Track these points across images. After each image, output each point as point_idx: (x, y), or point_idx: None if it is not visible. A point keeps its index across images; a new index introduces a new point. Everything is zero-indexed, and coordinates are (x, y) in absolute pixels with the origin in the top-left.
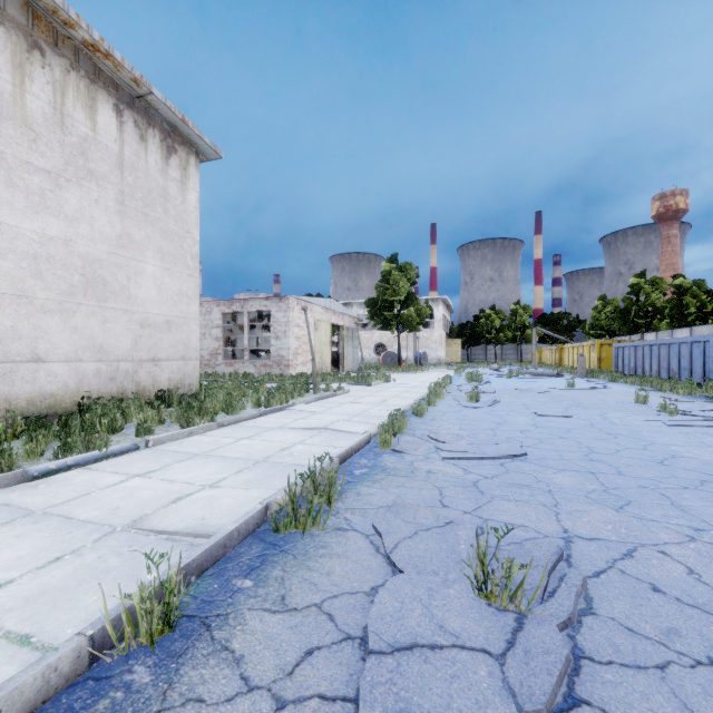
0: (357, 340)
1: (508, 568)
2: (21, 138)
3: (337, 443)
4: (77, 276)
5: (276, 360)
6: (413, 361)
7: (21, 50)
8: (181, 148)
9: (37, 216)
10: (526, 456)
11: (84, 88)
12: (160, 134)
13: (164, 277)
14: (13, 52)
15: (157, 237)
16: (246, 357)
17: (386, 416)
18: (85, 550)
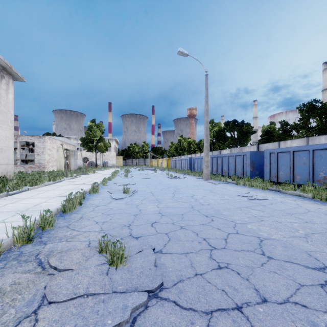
0: (76, 156)
1: (127, 189)
2: None
3: (90, 186)
4: None
5: (38, 165)
6: (102, 165)
7: None
8: (6, 76)
9: None
10: (136, 184)
11: None
12: None
13: None
14: None
15: None
16: (19, 163)
17: (100, 181)
18: (54, 198)
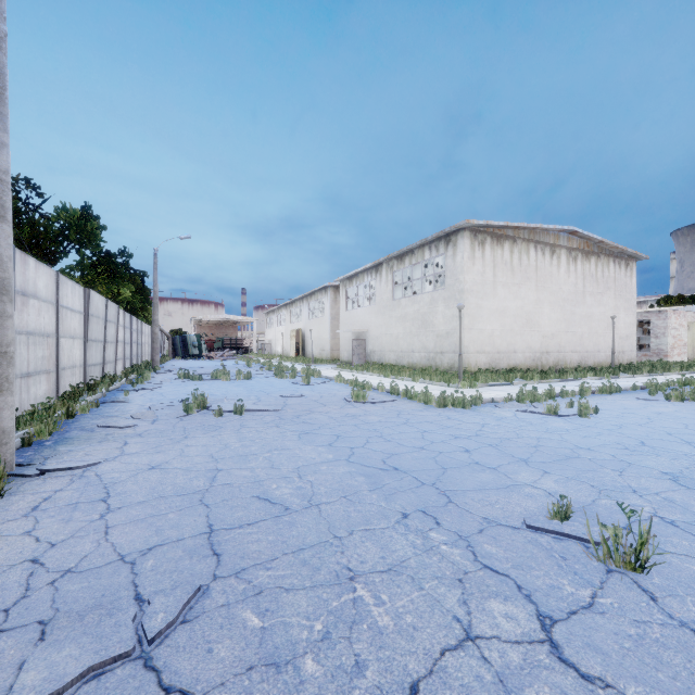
0: None
1: None
2: (596, 286)
3: None
4: (605, 324)
5: (655, 352)
6: None
7: (596, 260)
8: (630, 262)
9: (598, 308)
10: None
11: (606, 260)
12: (624, 261)
13: (625, 318)
14: (595, 262)
15: (623, 303)
16: None
17: None
18: None
